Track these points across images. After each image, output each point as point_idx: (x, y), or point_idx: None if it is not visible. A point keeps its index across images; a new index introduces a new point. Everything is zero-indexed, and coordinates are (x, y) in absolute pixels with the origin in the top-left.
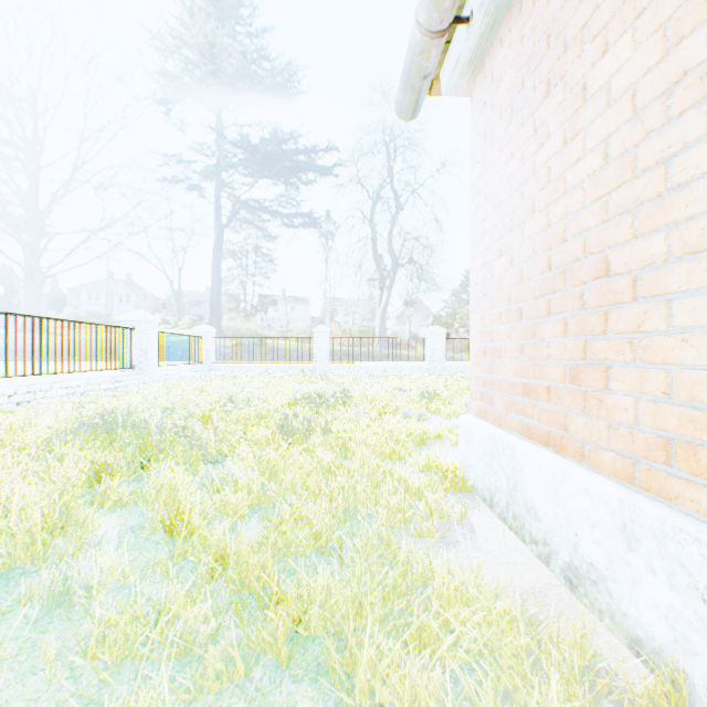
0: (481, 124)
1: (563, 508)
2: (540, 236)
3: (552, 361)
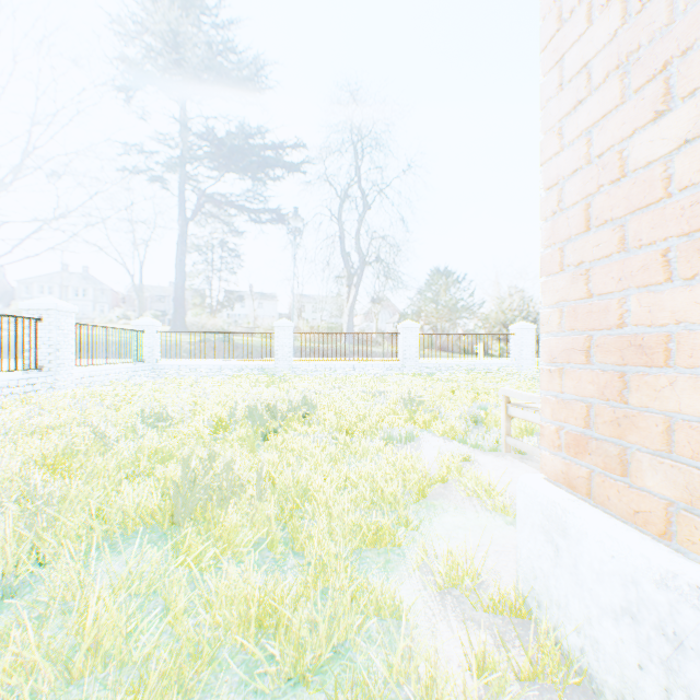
0: None
1: None
2: None
3: None
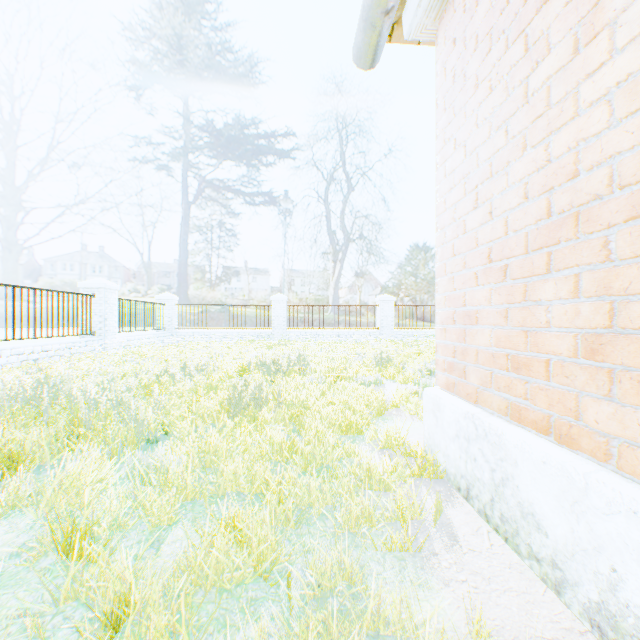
0: (449, 64)
1: (589, 528)
2: (536, 176)
3: (553, 329)
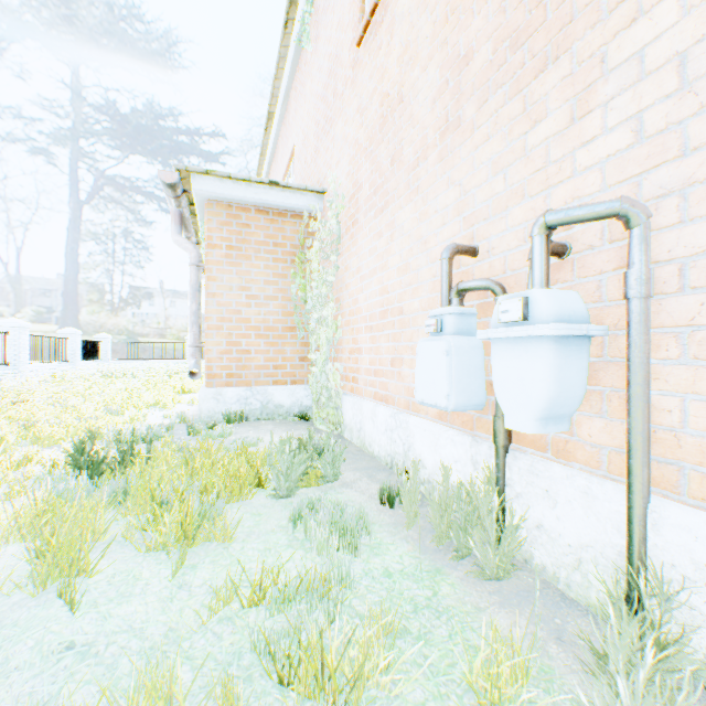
0: None
1: None
2: None
3: None
